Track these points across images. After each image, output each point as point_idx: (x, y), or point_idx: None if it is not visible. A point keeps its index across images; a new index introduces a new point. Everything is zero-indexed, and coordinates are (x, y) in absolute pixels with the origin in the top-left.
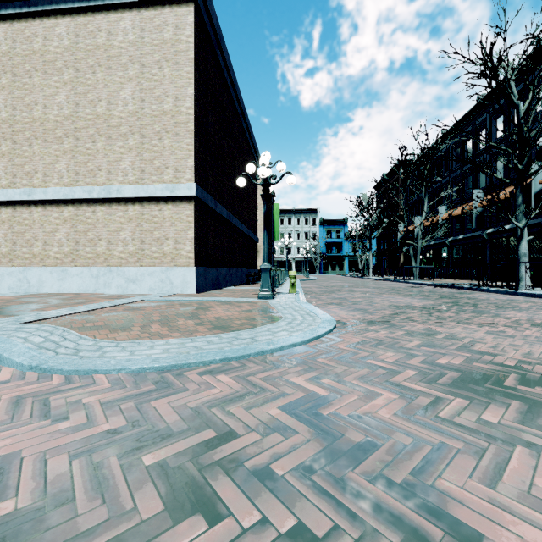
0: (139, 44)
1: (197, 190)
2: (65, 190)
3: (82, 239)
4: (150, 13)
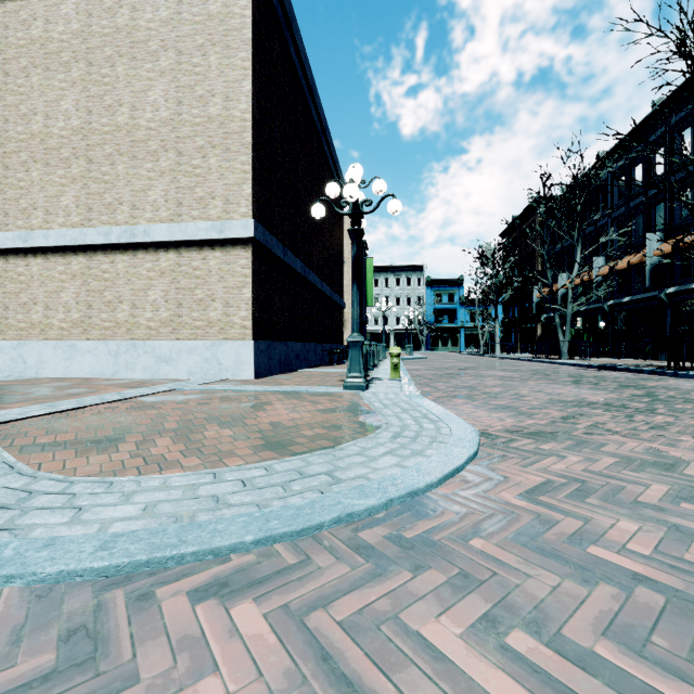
0: (174, 22)
1: (256, 229)
2: (73, 233)
3: (97, 301)
4: None
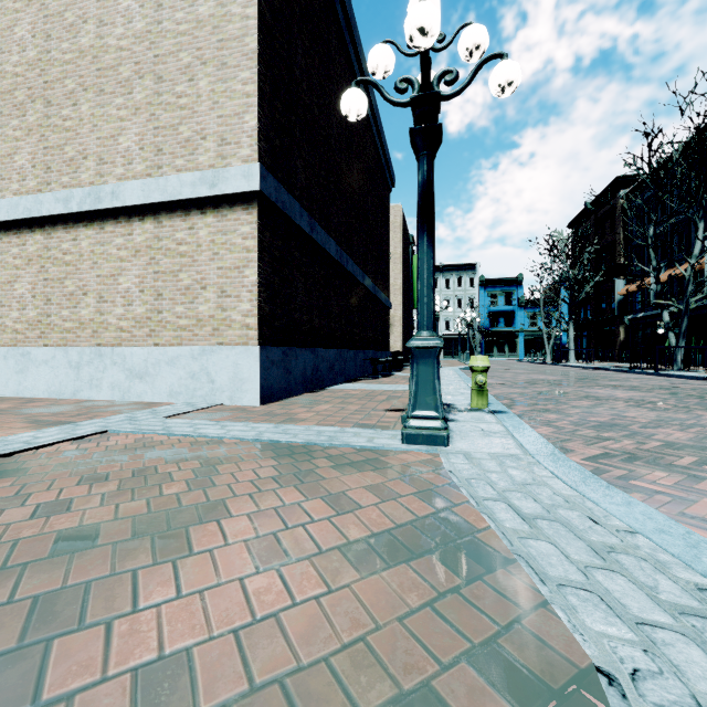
0: None
1: (264, 179)
2: (27, 202)
3: (56, 293)
4: None
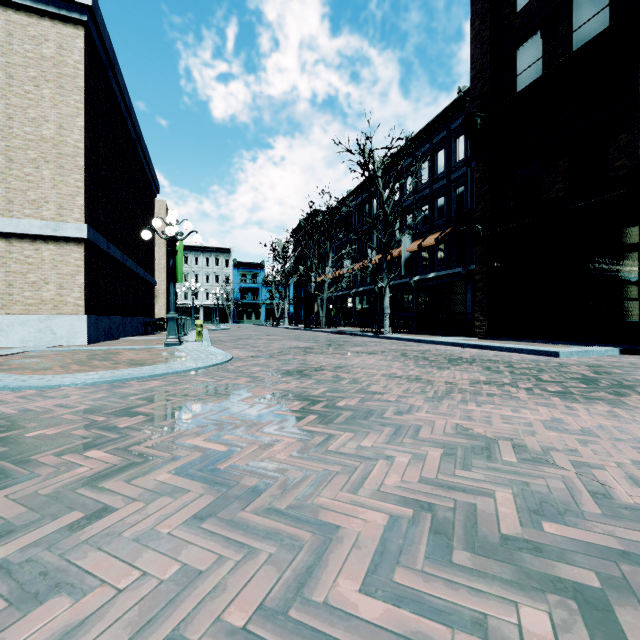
0: (4, 49)
1: (89, 231)
2: None
3: None
4: (21, 19)
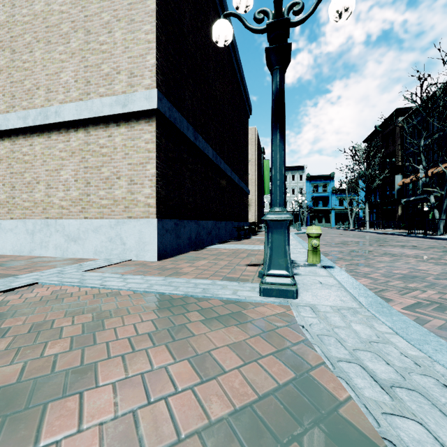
0: None
1: (160, 101)
2: None
3: (18, 182)
4: None
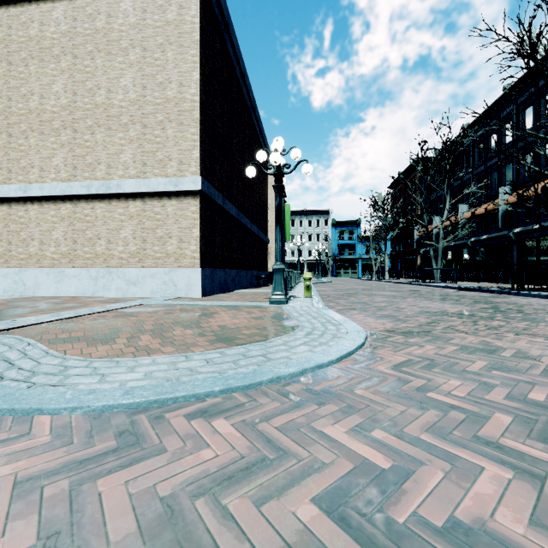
0: (140, 26)
1: (203, 184)
2: (62, 186)
3: (80, 238)
4: None
